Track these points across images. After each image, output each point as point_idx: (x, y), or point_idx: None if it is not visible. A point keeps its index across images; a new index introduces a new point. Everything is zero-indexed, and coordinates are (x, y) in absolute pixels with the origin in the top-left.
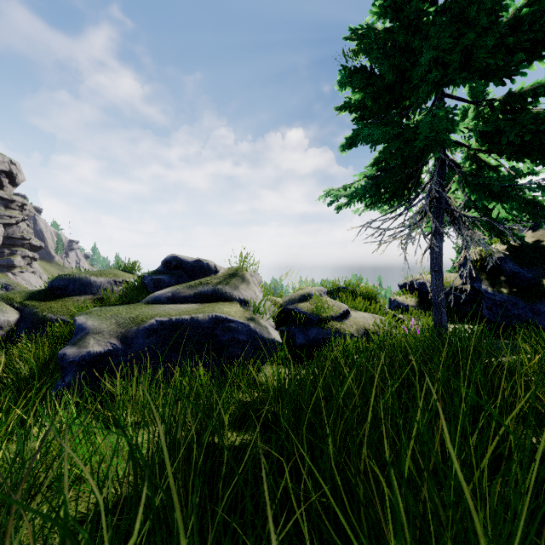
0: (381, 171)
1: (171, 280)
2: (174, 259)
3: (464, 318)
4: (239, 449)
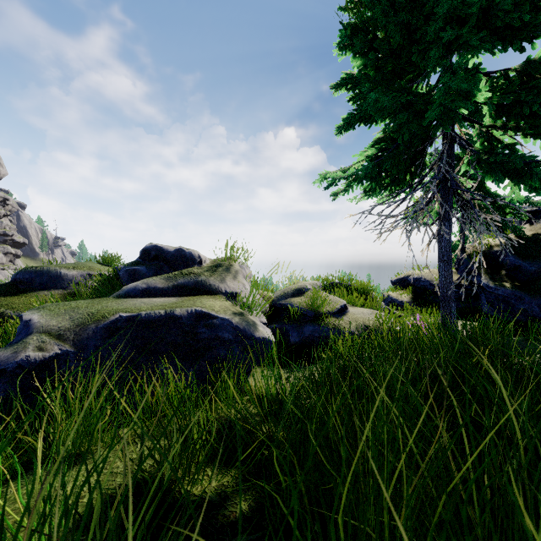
0: (383, 151)
1: (149, 272)
2: (154, 248)
3: (461, 313)
4: (215, 506)
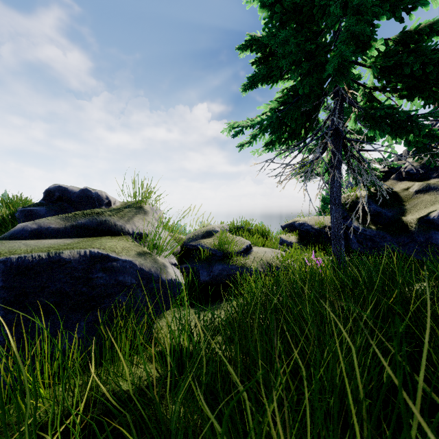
0: (284, 105)
1: (49, 213)
2: (58, 189)
3: None
4: None
